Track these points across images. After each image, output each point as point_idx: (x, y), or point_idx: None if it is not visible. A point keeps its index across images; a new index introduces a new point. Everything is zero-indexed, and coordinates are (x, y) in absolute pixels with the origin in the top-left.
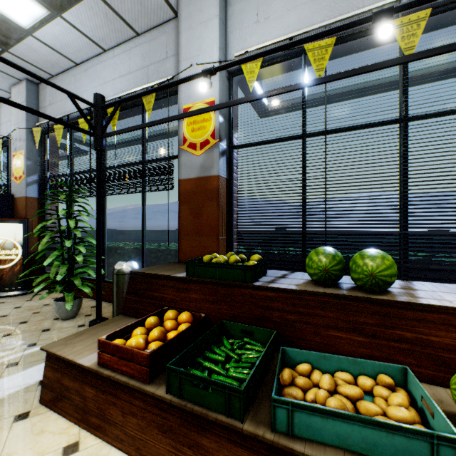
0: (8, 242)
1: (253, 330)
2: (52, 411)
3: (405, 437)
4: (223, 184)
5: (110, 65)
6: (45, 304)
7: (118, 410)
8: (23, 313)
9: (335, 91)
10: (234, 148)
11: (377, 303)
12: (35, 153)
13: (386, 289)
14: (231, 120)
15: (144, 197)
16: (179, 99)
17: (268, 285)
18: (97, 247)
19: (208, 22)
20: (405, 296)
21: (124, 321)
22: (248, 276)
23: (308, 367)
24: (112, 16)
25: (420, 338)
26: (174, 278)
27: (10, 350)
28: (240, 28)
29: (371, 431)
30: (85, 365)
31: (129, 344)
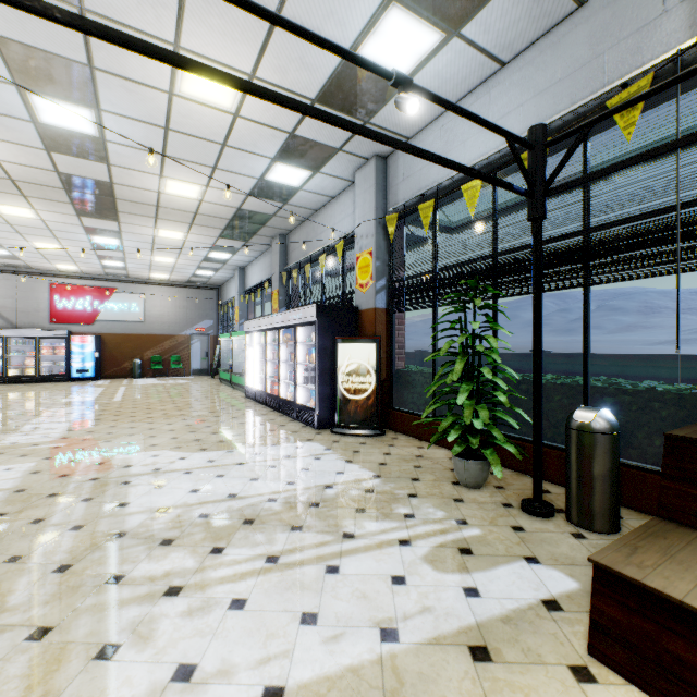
0: (361, 367)
1: None
2: (635, 687)
3: None
4: None
5: (513, 85)
6: (417, 455)
7: None
8: (401, 465)
9: None
10: None
11: None
12: (382, 250)
13: None
14: None
15: (587, 294)
16: None
17: None
18: (534, 381)
19: None
20: None
21: (693, 537)
22: None
23: None
24: None
25: None
26: None
27: (438, 522)
28: None
29: None
30: None
31: None
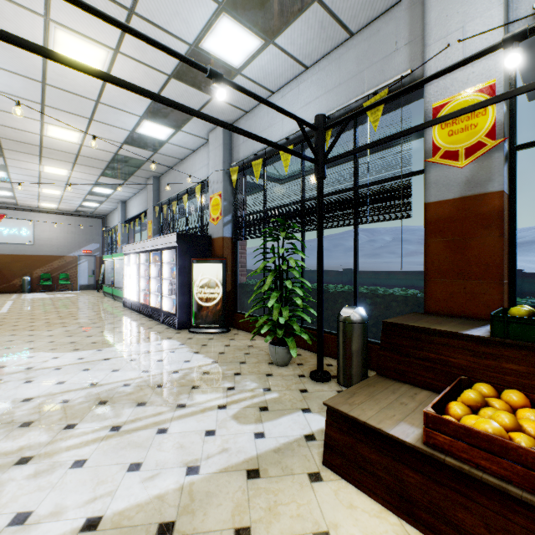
0: (212, 281)
1: None
2: (344, 480)
3: None
4: (505, 204)
5: (313, 83)
6: (249, 345)
7: (474, 517)
8: (236, 353)
9: None
10: (520, 148)
11: None
12: (229, 193)
13: None
14: (514, 108)
15: (356, 230)
16: (424, 97)
17: None
18: (318, 289)
19: None
20: None
21: (390, 384)
22: None
23: None
24: (327, 22)
25: None
26: (463, 336)
27: (250, 391)
28: None
29: None
30: (405, 441)
31: (487, 430)
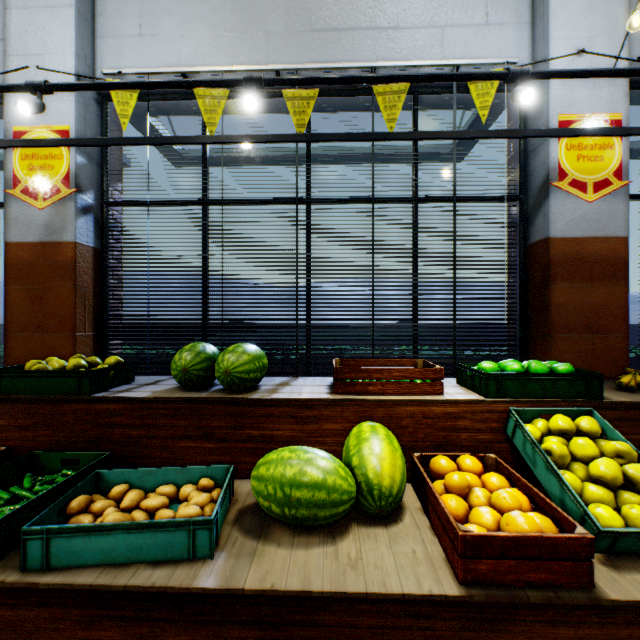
0: None
1: (79, 458)
2: None
3: (168, 532)
4: (86, 256)
5: None
6: None
7: None
8: None
9: (267, 152)
10: (110, 205)
11: (233, 403)
12: None
13: (258, 387)
14: (105, 164)
15: None
16: (6, 114)
17: (113, 395)
18: None
19: (58, 10)
20: (264, 393)
21: None
22: (85, 386)
23: (122, 488)
24: None
25: (265, 435)
26: None
27: None
28: (116, 36)
29: (136, 536)
30: None
31: None
